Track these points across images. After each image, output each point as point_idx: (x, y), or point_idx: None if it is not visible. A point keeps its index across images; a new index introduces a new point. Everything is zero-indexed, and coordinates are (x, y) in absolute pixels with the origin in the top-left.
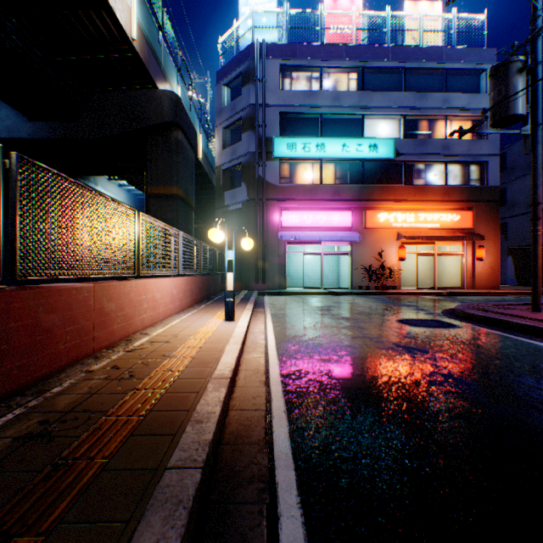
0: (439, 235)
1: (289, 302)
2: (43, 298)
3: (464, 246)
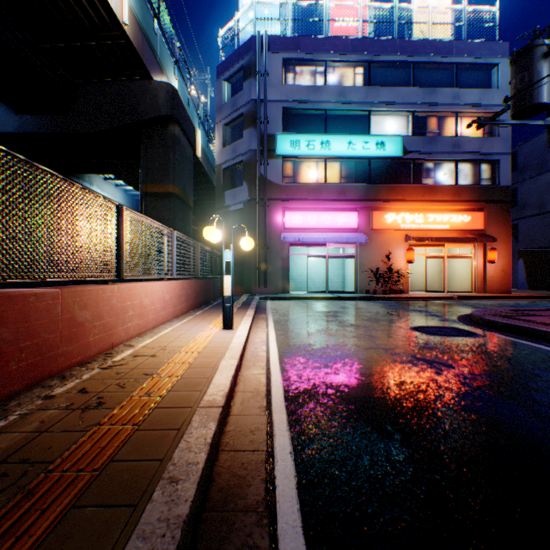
0: (450, 237)
1: (293, 307)
2: None
3: (475, 248)
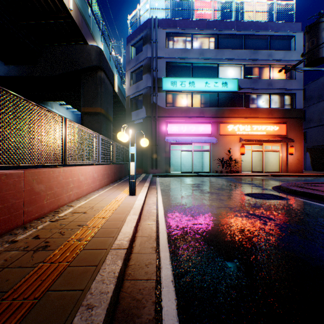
0: (266, 139)
1: (172, 181)
2: None
3: (281, 146)
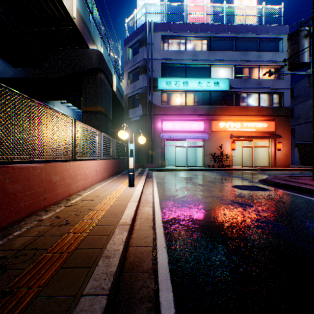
0: (255, 135)
1: (167, 175)
2: (9, 173)
3: (270, 142)
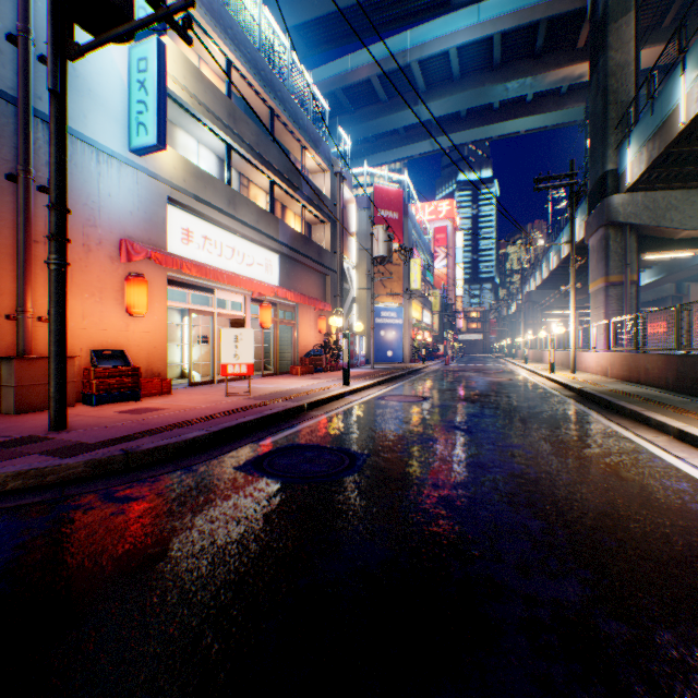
0: None
1: None
2: None
3: None
